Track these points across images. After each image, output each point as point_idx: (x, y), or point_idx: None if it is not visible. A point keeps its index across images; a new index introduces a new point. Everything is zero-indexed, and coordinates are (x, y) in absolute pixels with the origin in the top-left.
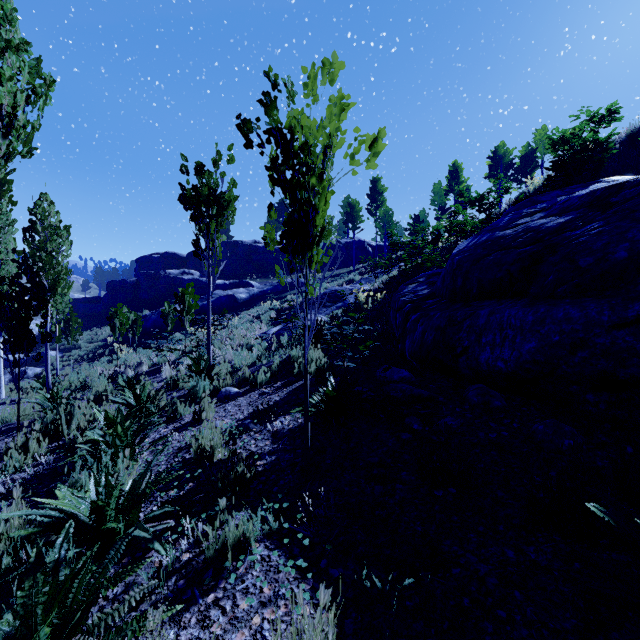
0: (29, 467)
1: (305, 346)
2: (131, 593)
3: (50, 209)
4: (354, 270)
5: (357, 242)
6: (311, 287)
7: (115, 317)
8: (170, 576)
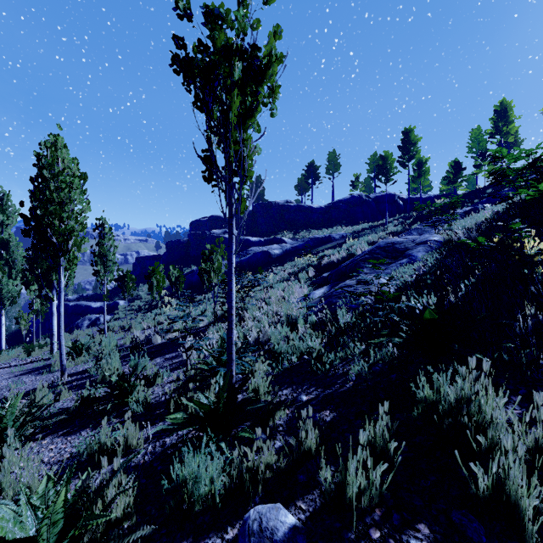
0: None
1: None
2: None
3: (62, 154)
4: (386, 223)
5: (387, 196)
6: None
7: (152, 276)
8: None
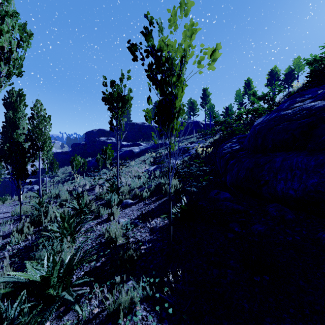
0: (23, 241)
1: (169, 180)
2: None
3: (41, 107)
4: (194, 136)
5: (195, 122)
6: (173, 144)
7: (73, 161)
8: (85, 324)
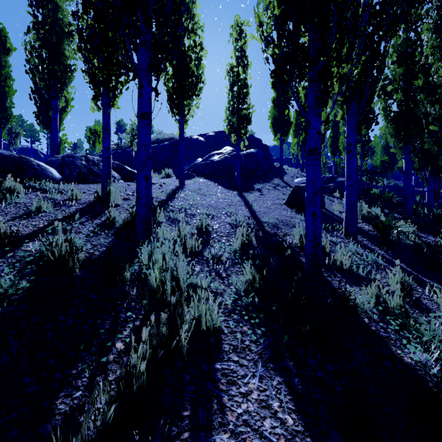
0: None
1: None
2: None
3: None
4: None
5: (32, 149)
6: None
7: None
8: None
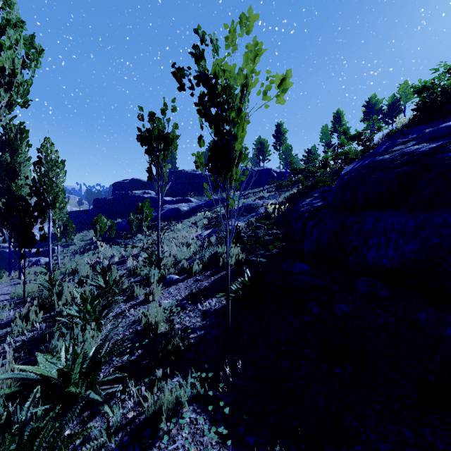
0: (29, 331)
1: (226, 246)
2: (83, 449)
3: (51, 148)
4: (264, 190)
5: (266, 170)
6: (231, 199)
7: (96, 223)
8: (117, 431)
